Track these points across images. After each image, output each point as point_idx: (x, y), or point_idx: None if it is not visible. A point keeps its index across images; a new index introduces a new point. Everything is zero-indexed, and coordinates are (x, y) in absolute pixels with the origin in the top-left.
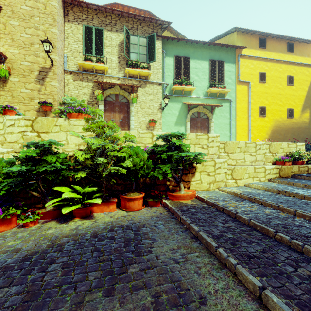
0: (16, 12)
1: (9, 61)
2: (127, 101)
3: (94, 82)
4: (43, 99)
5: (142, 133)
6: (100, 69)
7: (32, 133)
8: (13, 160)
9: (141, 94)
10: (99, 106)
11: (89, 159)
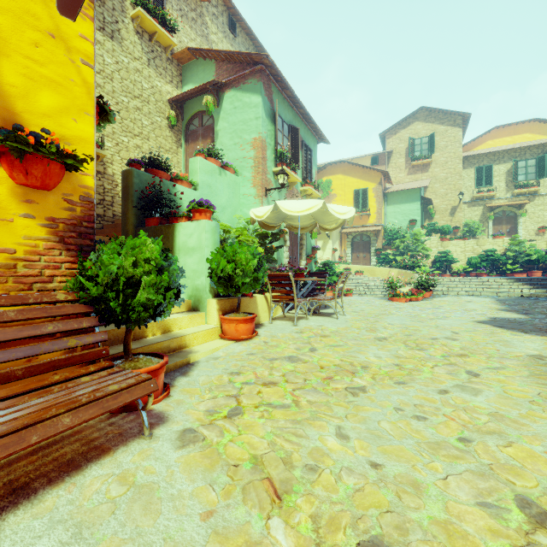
0: (438, 179)
1: (434, 207)
2: (514, 215)
3: (484, 206)
4: (453, 225)
5: (538, 242)
6: (490, 195)
7: (476, 246)
8: (483, 256)
9: (529, 206)
10: (488, 223)
11: (510, 256)
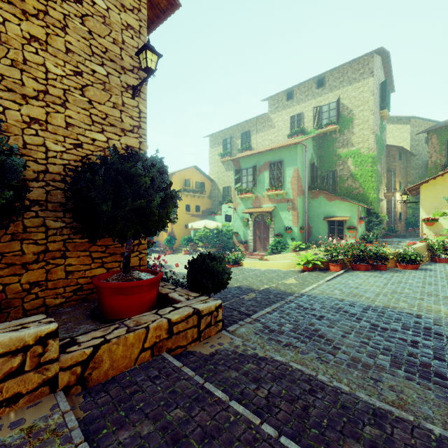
0: None
1: None
2: None
3: None
4: None
5: None
6: None
7: None
8: None
9: None
10: None
11: None
